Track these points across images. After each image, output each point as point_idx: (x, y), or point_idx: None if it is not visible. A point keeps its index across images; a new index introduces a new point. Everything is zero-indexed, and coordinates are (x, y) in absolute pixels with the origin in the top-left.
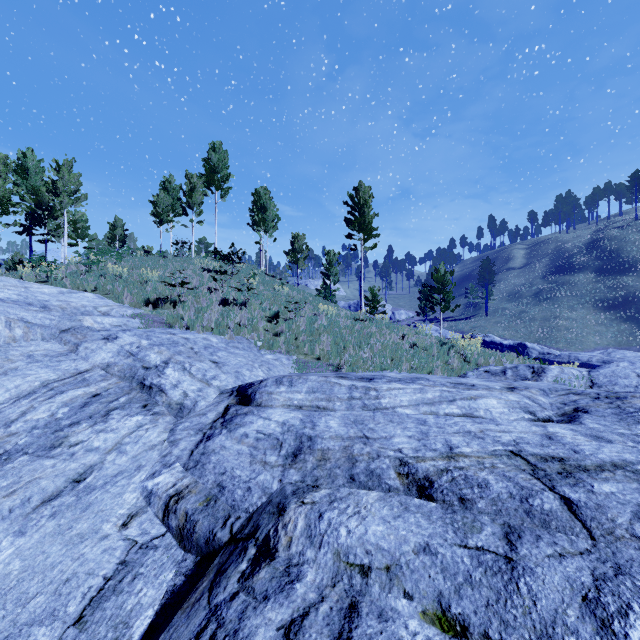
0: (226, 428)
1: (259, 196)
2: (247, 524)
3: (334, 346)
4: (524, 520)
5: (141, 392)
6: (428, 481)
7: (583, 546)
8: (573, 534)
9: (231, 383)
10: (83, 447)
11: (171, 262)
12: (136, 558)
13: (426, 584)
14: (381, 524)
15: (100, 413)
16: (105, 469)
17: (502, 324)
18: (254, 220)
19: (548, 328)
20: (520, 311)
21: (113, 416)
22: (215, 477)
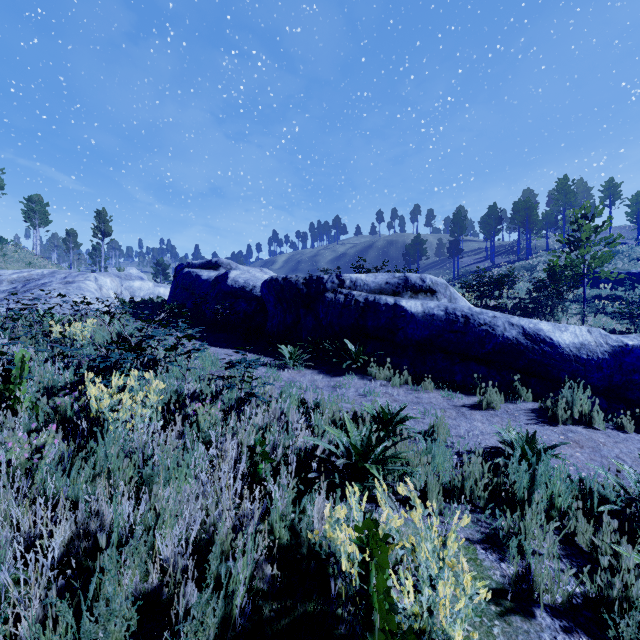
0: None
1: (33, 200)
2: None
3: None
4: None
5: None
6: None
7: None
8: None
9: None
10: None
11: None
12: None
13: None
14: None
15: None
16: None
17: None
18: (26, 218)
19: None
20: None
21: None
22: None
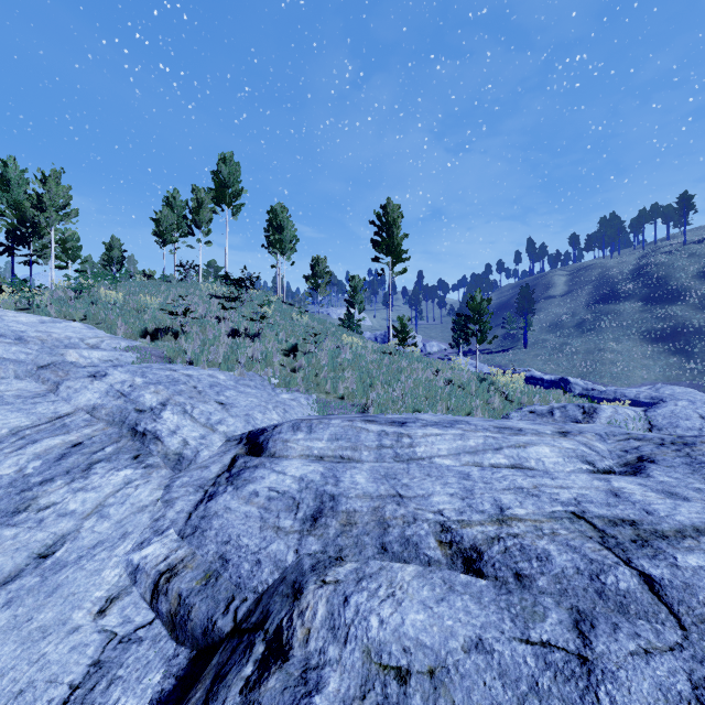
0: (232, 485)
1: (275, 214)
2: (255, 609)
3: (360, 383)
4: (596, 603)
5: (132, 440)
6: (476, 552)
7: (672, 638)
8: (658, 622)
9: (240, 428)
10: (55, 511)
11: (175, 287)
12: (114, 656)
13: (481, 694)
14: (421, 611)
15: (80, 467)
16: (81, 539)
17: (542, 357)
18: (269, 241)
19: (592, 362)
20: (562, 343)
21: (96, 470)
22: (217, 547)
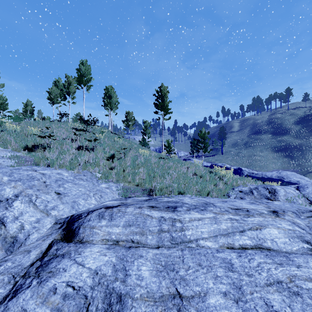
0: (38, 277)
1: (108, 90)
2: None
3: (147, 176)
4: None
5: None
6: None
7: None
8: None
9: (66, 212)
10: None
11: (54, 124)
12: None
13: None
14: None
15: None
16: None
17: (229, 158)
18: (105, 103)
19: (251, 160)
20: (238, 152)
21: None
22: None
